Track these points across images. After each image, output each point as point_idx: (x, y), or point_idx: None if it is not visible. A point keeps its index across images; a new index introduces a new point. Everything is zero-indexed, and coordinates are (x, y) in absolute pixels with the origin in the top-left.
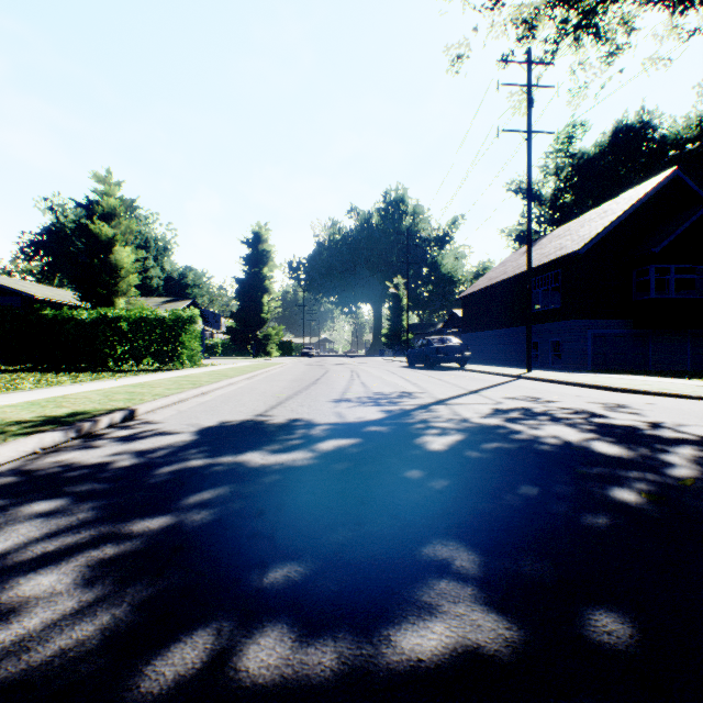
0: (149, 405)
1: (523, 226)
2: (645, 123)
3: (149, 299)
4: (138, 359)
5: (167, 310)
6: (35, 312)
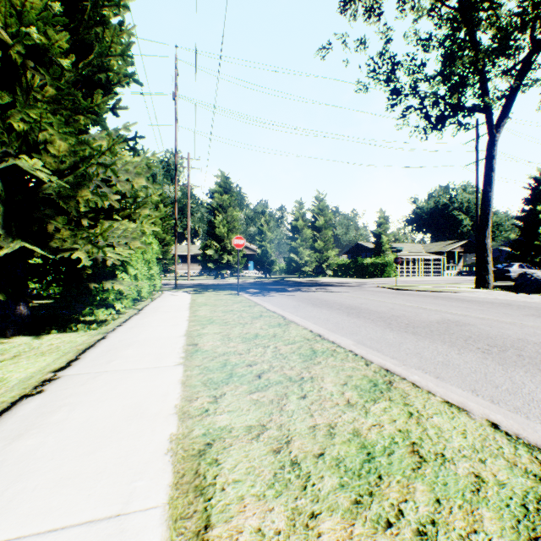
0: (322, 280)
1: None
2: None
3: (444, 242)
4: (376, 275)
5: (383, 258)
6: (358, 261)
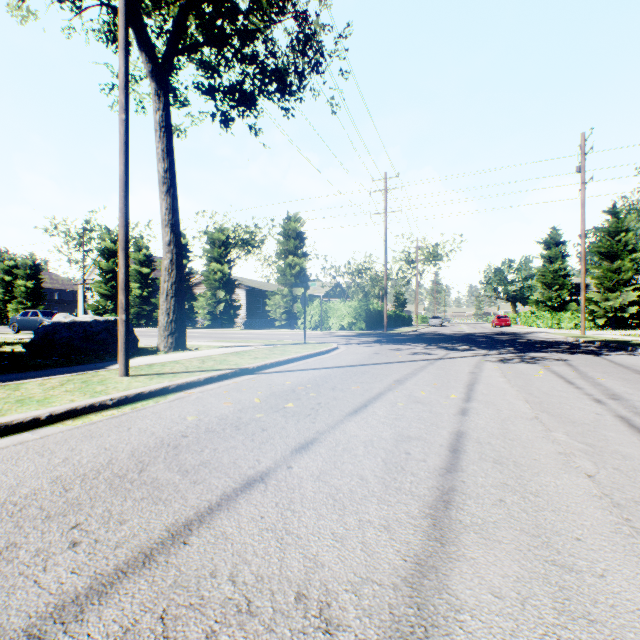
0: None
1: None
2: None
3: None
4: None
5: None
6: None
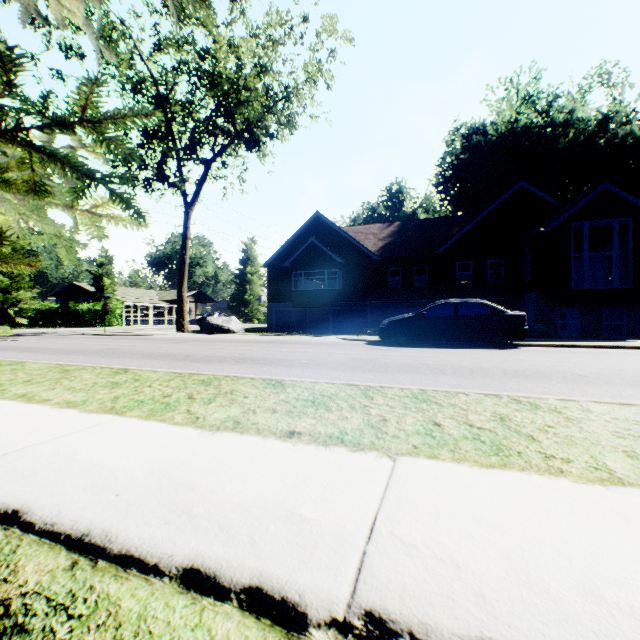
0: None
1: (445, 213)
2: (478, 127)
3: None
4: (96, 323)
5: None
6: (71, 306)
